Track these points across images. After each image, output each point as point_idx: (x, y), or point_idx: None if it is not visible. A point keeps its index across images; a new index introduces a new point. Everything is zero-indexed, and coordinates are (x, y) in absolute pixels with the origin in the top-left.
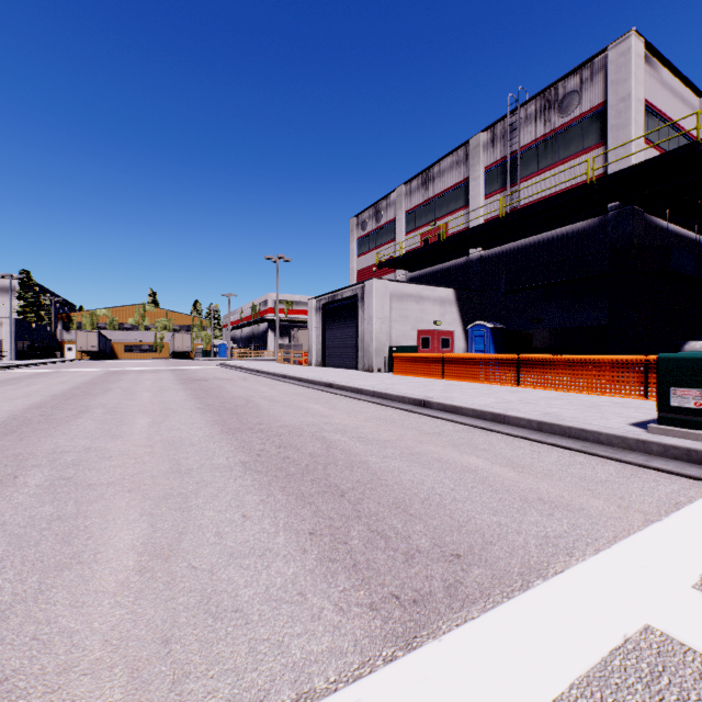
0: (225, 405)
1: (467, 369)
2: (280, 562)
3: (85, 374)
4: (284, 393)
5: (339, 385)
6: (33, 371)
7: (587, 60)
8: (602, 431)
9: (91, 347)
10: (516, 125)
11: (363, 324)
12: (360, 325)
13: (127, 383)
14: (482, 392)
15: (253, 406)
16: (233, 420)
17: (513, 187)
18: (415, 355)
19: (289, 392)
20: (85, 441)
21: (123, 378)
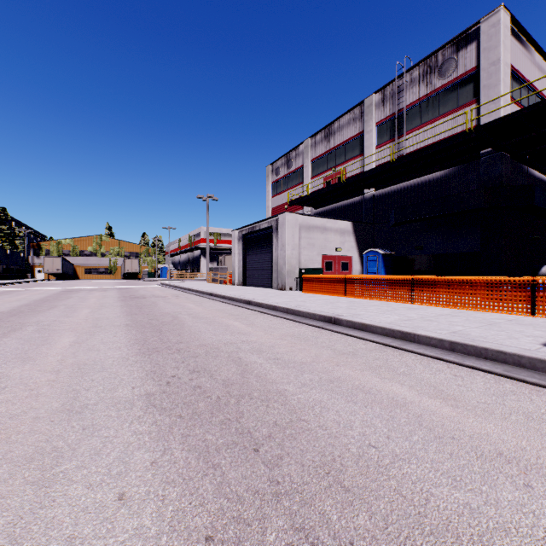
0: (152, 322)
1: (367, 288)
2: None
3: (42, 292)
4: (208, 309)
5: (257, 302)
6: (1, 289)
7: (463, 32)
8: (524, 354)
9: (56, 269)
10: (402, 87)
11: (277, 250)
12: (274, 251)
13: (74, 300)
14: (383, 309)
15: (178, 323)
16: (154, 338)
17: (400, 138)
18: (321, 276)
19: (212, 308)
20: None
21: (73, 296)
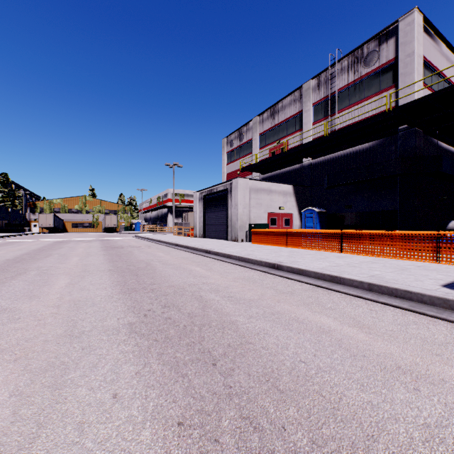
0: (130, 267)
1: (304, 240)
2: None
3: (39, 243)
4: (175, 257)
5: (214, 252)
6: (4, 241)
7: (384, 29)
8: (425, 293)
9: (49, 224)
10: (334, 74)
11: (231, 208)
12: (229, 209)
13: (65, 250)
14: (317, 257)
15: (151, 268)
16: (132, 281)
17: (333, 116)
18: (267, 230)
19: (178, 256)
20: (6, 301)
21: (64, 246)
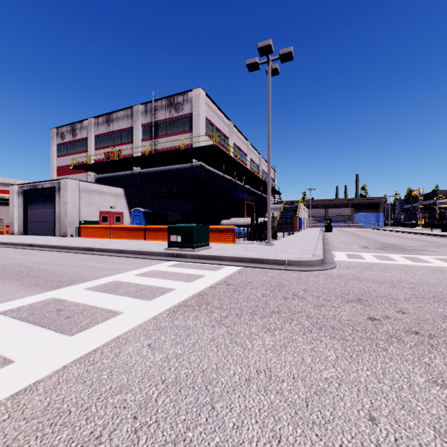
0: None
1: (123, 233)
2: (10, 289)
3: None
4: None
5: (39, 244)
6: None
7: (185, 91)
8: (151, 251)
9: None
10: (157, 108)
11: (60, 206)
12: (57, 207)
13: None
14: (125, 243)
15: None
16: None
17: (156, 139)
18: (95, 226)
19: None
20: None
21: None
